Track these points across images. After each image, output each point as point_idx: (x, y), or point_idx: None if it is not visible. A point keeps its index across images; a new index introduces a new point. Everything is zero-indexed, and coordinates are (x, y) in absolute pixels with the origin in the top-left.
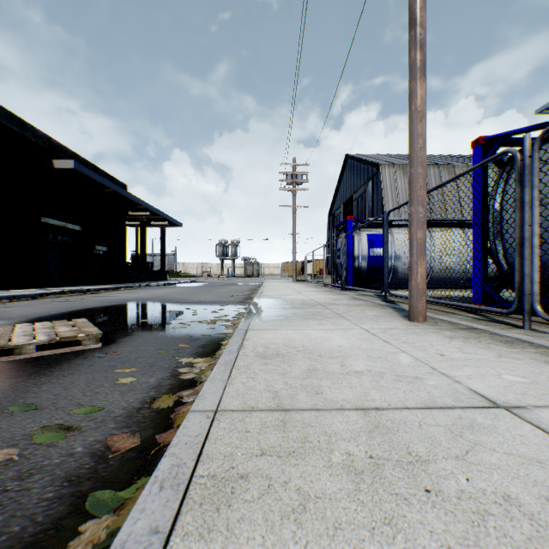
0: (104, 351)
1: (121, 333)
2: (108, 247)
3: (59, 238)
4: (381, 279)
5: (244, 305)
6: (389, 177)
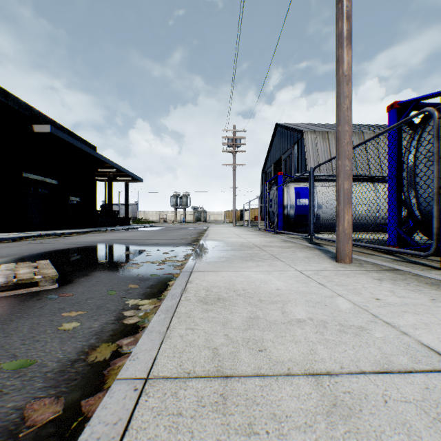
0: (58, 292)
1: (79, 273)
2: (80, 198)
3: (39, 190)
4: (306, 224)
5: (192, 247)
6: (311, 141)
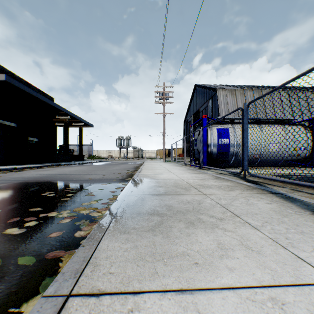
0: None
1: None
2: (39, 138)
3: None
4: (226, 160)
5: (123, 184)
6: (223, 96)
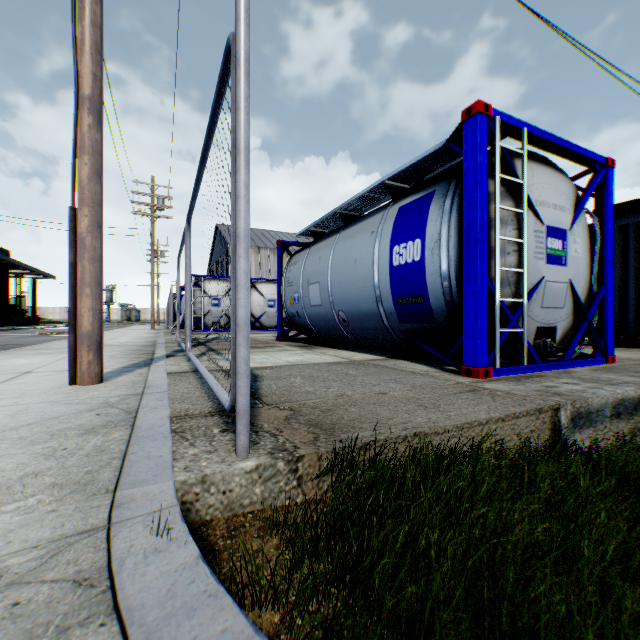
0: None
1: None
2: None
3: None
4: None
5: None
6: None
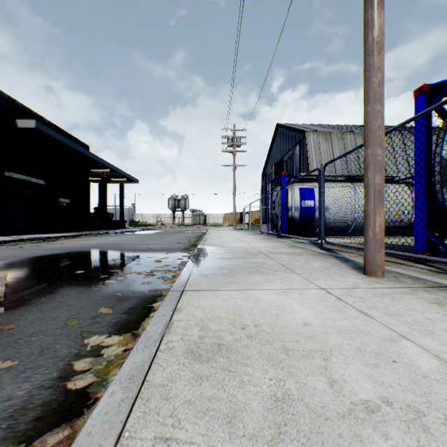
0: None
1: (44, 289)
2: (71, 199)
3: (24, 191)
4: (311, 227)
5: (188, 253)
6: (314, 142)
